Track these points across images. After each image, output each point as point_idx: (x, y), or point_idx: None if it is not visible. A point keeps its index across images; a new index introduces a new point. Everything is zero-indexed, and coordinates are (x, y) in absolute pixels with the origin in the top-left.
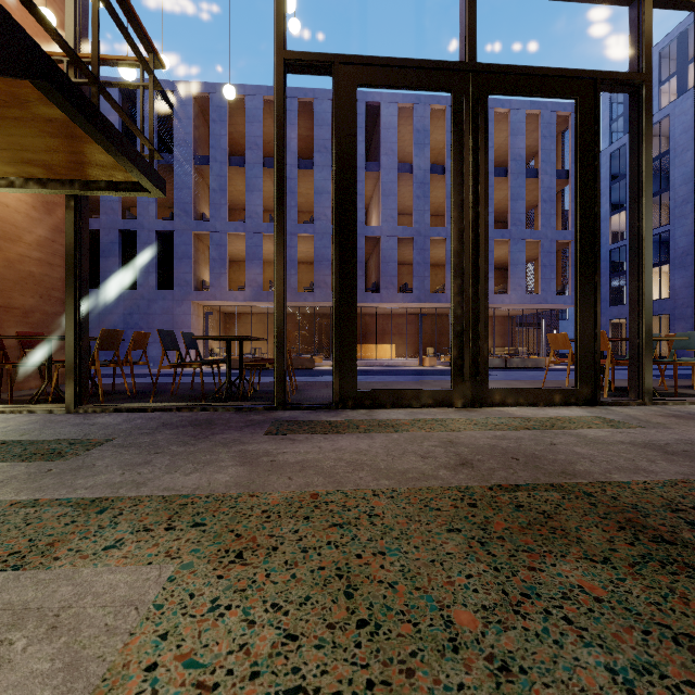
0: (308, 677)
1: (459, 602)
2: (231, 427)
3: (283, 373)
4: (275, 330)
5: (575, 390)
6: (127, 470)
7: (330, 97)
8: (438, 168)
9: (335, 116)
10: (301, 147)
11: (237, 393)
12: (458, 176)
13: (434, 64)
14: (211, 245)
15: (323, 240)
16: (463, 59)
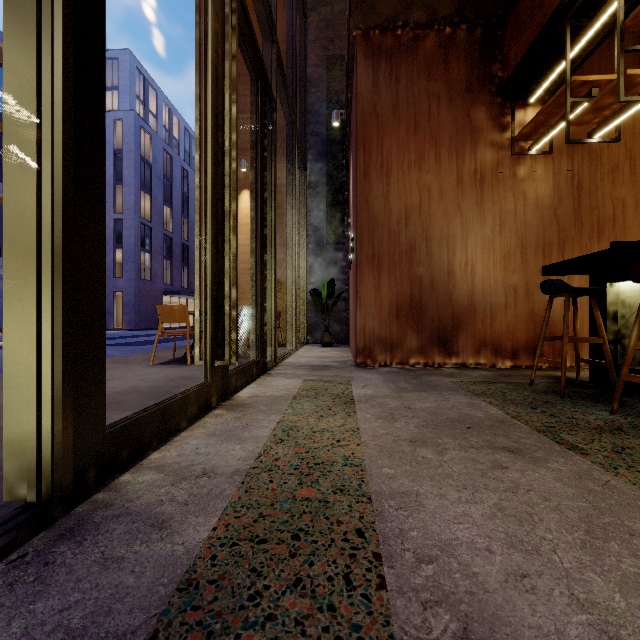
0: None
1: None
2: None
3: None
4: None
5: (259, 361)
6: None
7: None
8: None
9: None
10: None
11: None
12: (214, 71)
13: None
14: None
15: None
16: None
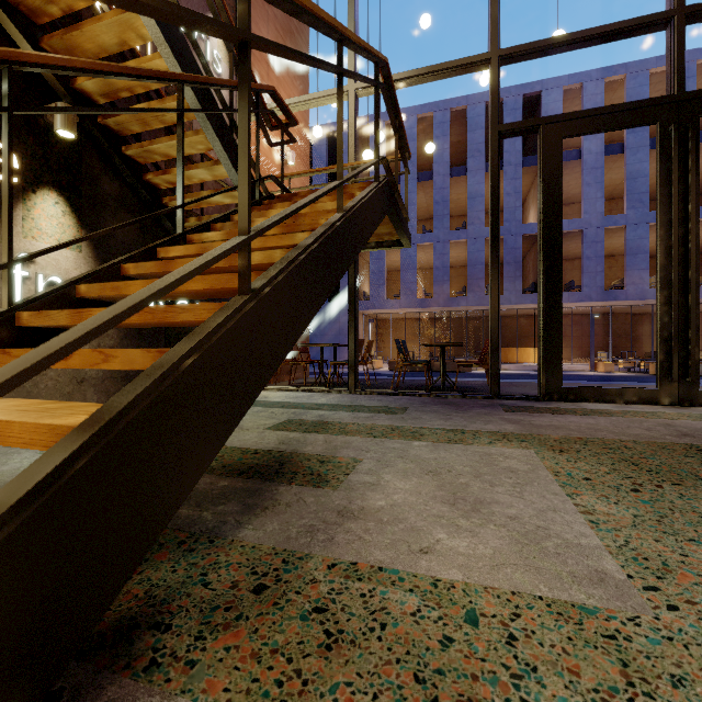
0: (633, 476)
1: (701, 473)
2: (474, 406)
3: (498, 371)
4: (491, 339)
5: None
6: (445, 421)
7: (484, 99)
8: (614, 148)
9: (542, 168)
10: (450, 153)
11: (443, 387)
12: (665, 198)
13: (639, 104)
14: (370, 260)
15: (476, 244)
16: (670, 91)
